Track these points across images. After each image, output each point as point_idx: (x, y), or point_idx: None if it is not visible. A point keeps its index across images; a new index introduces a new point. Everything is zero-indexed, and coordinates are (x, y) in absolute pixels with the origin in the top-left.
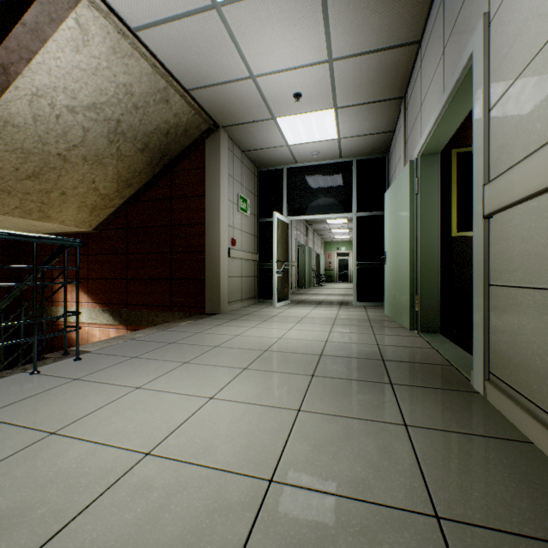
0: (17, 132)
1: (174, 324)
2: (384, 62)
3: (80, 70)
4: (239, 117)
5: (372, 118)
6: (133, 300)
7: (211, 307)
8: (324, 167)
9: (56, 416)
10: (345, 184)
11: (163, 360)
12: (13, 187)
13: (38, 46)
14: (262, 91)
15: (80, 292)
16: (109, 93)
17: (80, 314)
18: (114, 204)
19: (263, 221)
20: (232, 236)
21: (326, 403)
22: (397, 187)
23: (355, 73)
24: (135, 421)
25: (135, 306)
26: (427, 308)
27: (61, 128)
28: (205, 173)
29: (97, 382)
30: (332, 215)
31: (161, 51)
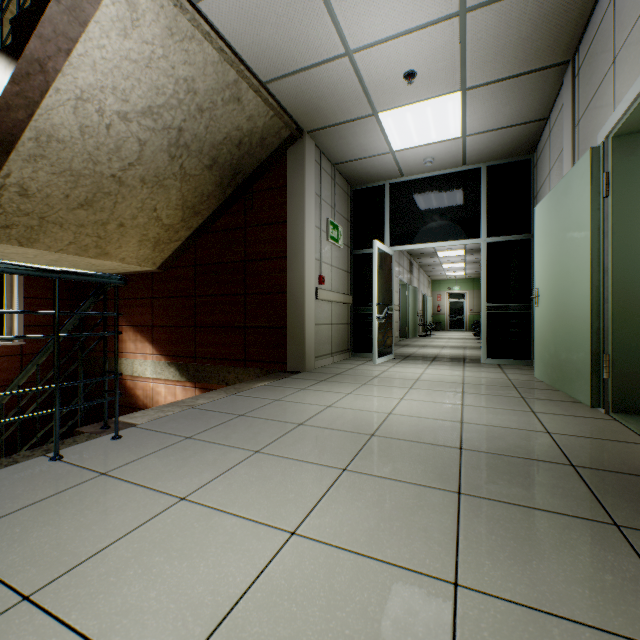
0: (63, 149)
1: (247, 385)
2: (548, 3)
3: (131, 62)
4: (329, 116)
5: (515, 101)
6: (201, 353)
7: (293, 363)
8: (441, 179)
9: (47, 553)
10: (470, 200)
11: (225, 446)
12: (65, 219)
13: (78, 31)
14: (361, 73)
15: (145, 342)
16: (167, 92)
17: (145, 368)
18: (179, 236)
19: (358, 253)
20: (320, 273)
21: (505, 569)
22: (563, 192)
23: (499, 28)
24: (162, 582)
25: (204, 359)
26: (624, 375)
27: (113, 142)
28: (287, 193)
29: (128, 481)
30: (451, 242)
31: (229, 29)
